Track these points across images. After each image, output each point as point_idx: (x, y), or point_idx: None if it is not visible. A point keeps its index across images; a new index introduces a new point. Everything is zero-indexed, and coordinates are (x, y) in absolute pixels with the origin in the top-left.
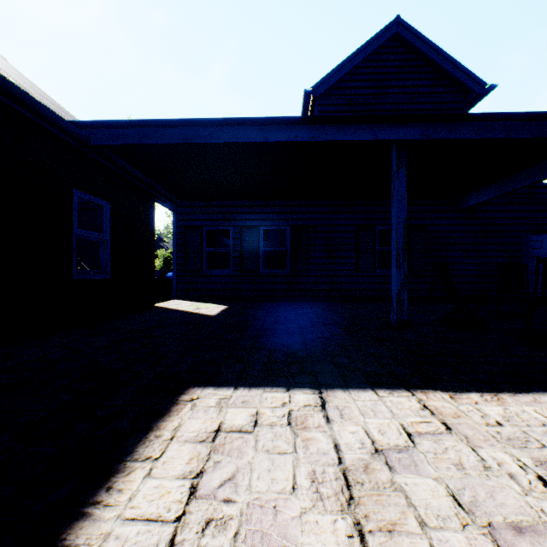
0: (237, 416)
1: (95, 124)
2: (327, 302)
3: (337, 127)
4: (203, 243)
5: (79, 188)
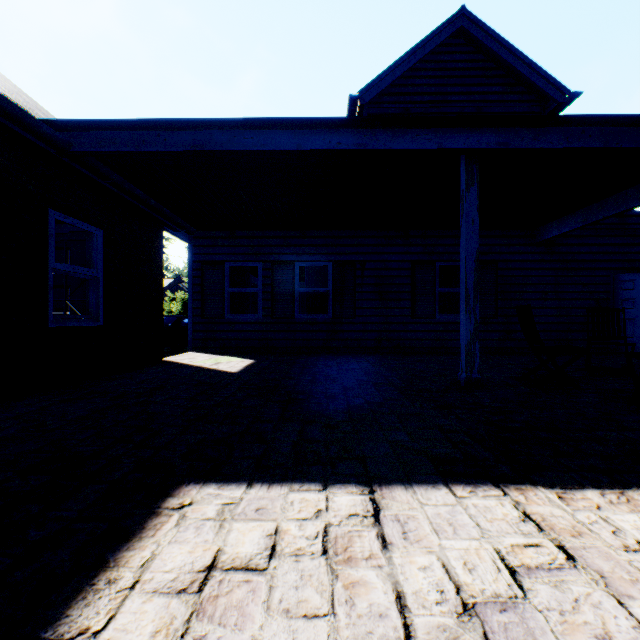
0: (245, 538)
1: (76, 124)
2: (378, 354)
3: (391, 132)
4: (226, 282)
5: (57, 209)
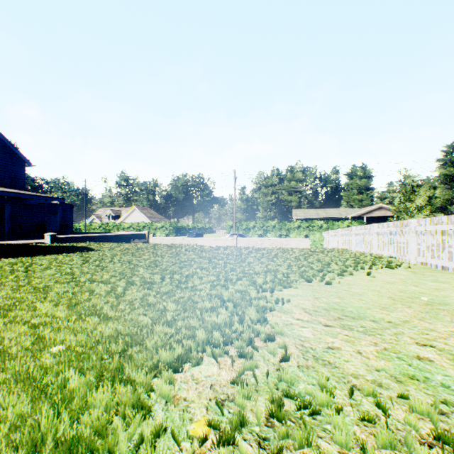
0: None
1: None
2: None
3: None
4: None
5: None
